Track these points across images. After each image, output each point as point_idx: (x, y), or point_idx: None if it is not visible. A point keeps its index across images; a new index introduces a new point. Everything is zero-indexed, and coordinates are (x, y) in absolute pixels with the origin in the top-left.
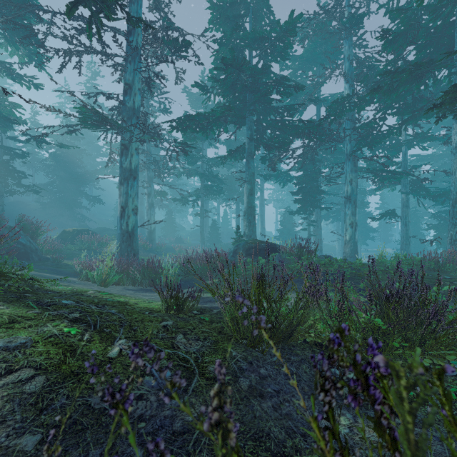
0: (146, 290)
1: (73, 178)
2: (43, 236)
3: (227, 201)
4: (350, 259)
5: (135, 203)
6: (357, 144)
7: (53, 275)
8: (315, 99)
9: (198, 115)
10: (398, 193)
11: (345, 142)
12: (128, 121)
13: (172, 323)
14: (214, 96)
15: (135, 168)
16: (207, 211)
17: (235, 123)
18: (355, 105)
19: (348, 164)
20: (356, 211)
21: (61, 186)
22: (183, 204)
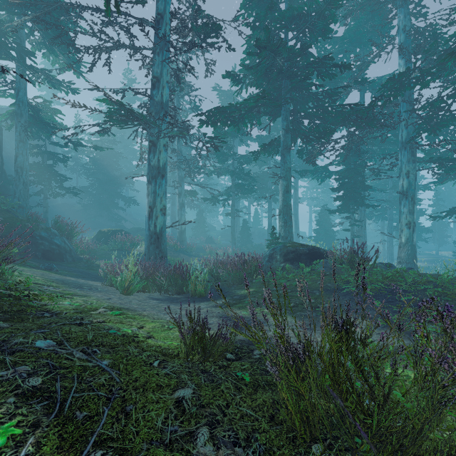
0: (172, 300)
1: (110, 181)
2: (85, 236)
3: (258, 200)
4: (407, 265)
5: (163, 202)
6: (417, 129)
7: (77, 280)
8: (363, 81)
9: (229, 106)
10: (455, 187)
11: (399, 128)
12: (156, 116)
13: (192, 392)
14: (246, 86)
15: (163, 165)
16: (238, 210)
17: (270, 114)
18: (417, 81)
19: (403, 154)
20: (414, 209)
21: (99, 188)
22: (213, 204)
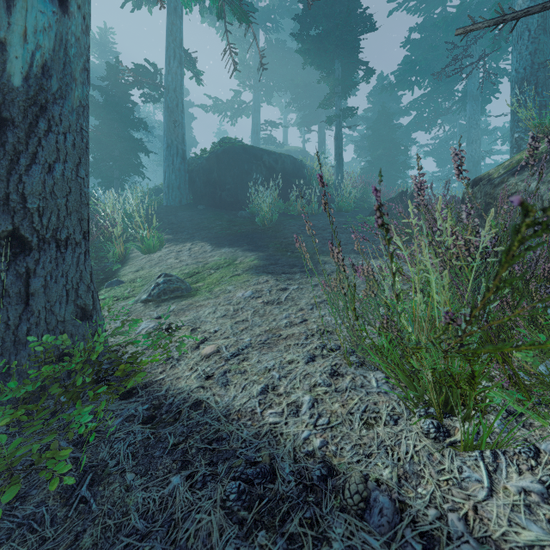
0: None
1: None
2: None
3: None
4: None
5: None
6: None
7: None
8: None
9: None
10: None
11: None
12: None
13: None
14: None
15: None
16: None
17: None
18: None
19: None
20: None
21: None
22: None
